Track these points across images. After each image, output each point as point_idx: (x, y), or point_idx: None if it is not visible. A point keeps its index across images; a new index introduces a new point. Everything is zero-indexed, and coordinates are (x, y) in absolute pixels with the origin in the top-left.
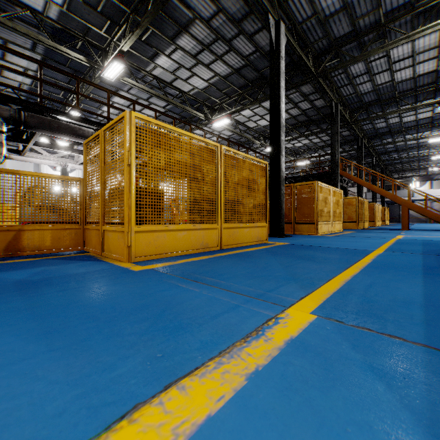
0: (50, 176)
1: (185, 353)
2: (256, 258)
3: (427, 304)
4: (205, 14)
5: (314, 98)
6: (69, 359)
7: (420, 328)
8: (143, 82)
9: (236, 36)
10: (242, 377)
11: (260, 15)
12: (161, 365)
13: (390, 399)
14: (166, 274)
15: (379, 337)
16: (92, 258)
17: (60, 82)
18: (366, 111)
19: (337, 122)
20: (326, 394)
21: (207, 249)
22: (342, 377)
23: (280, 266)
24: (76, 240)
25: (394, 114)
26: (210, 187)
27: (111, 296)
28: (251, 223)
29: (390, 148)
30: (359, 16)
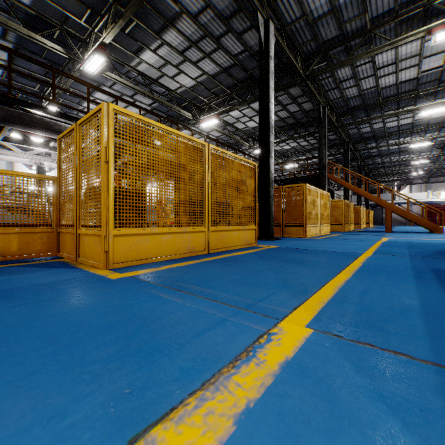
0: (18, 173)
1: (160, 387)
2: (245, 263)
3: (426, 312)
4: (193, 8)
5: (302, 101)
6: (7, 403)
7: (425, 342)
8: (127, 78)
9: (224, 33)
10: (229, 420)
11: (249, 13)
12: (128, 406)
13: (410, 443)
14: (147, 283)
15: (383, 355)
16: (65, 265)
17: (35, 74)
18: (352, 116)
19: (324, 125)
20: (334, 440)
21: (193, 253)
22: (350, 412)
23: (271, 271)
24: (49, 245)
25: (378, 119)
26: (197, 188)
27: (78, 311)
28: (240, 226)
29: (374, 152)
30: (347, 20)
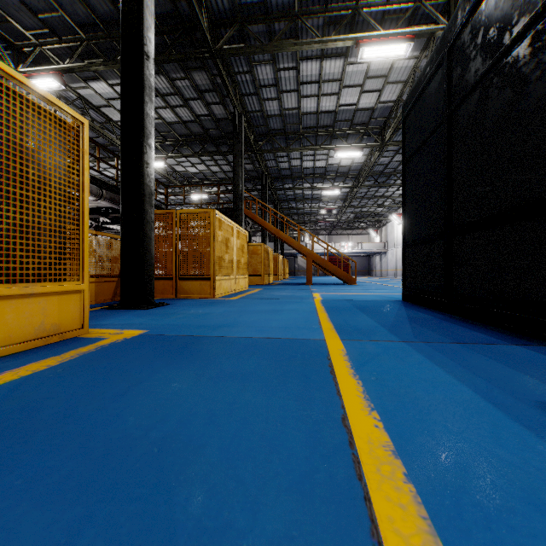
0: None
1: None
2: None
3: None
4: None
5: (212, 100)
6: None
7: None
8: None
9: None
10: None
11: None
12: None
13: None
14: None
15: None
16: None
17: None
18: (272, 142)
19: (241, 139)
20: None
21: None
22: None
23: None
24: None
25: (297, 155)
26: None
27: None
28: (3, 285)
29: (290, 195)
30: None
